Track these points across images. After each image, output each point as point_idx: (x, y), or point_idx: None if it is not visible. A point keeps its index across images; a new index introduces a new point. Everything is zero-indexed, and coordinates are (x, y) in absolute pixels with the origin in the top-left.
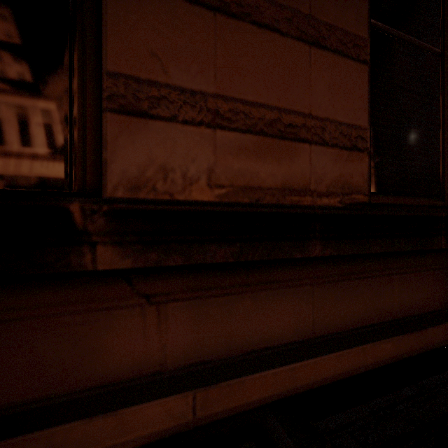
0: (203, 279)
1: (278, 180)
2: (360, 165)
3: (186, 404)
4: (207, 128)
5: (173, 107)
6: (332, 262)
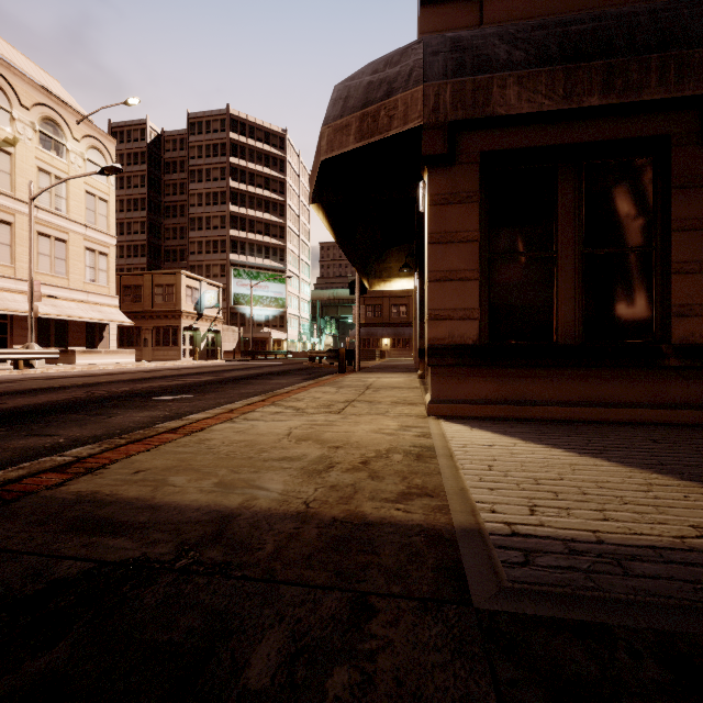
0: None
1: None
2: None
3: (700, 415)
4: None
5: (695, 311)
6: None
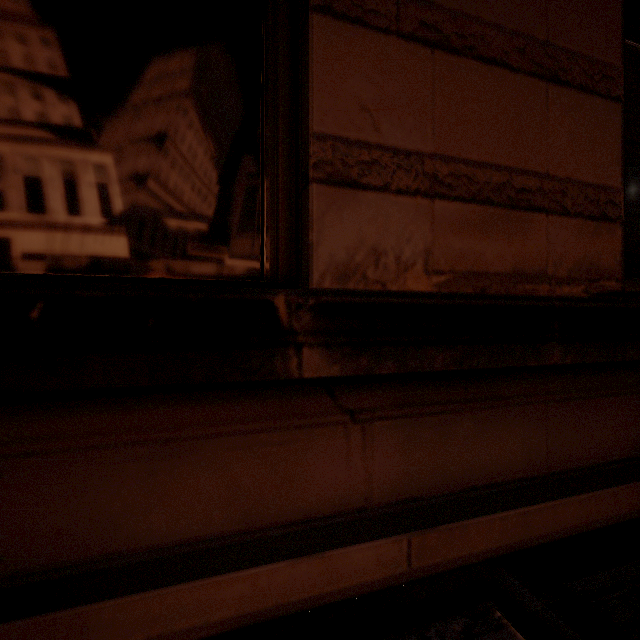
0: (414, 392)
1: (507, 263)
2: (610, 240)
3: (400, 551)
4: (424, 198)
5: (386, 173)
6: (572, 372)
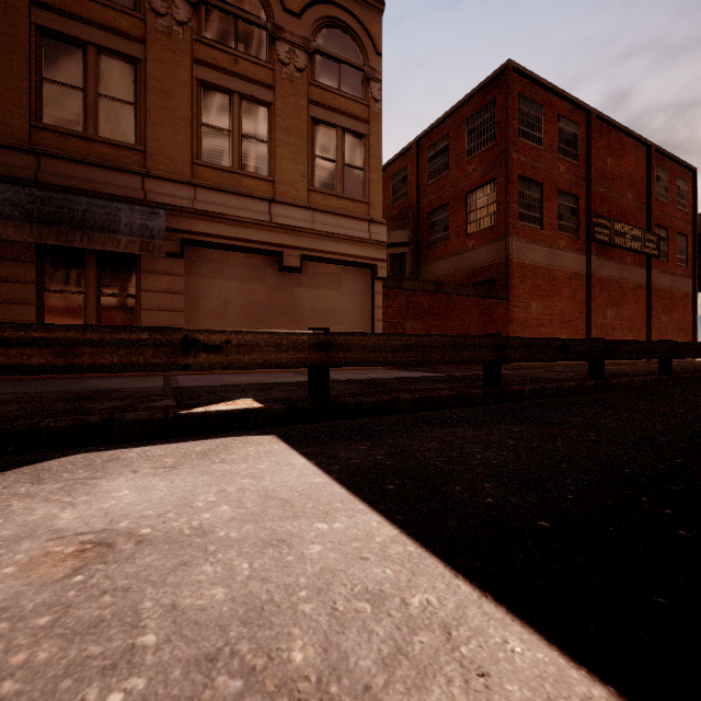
0: None
1: None
2: None
3: None
4: None
5: None
6: None
